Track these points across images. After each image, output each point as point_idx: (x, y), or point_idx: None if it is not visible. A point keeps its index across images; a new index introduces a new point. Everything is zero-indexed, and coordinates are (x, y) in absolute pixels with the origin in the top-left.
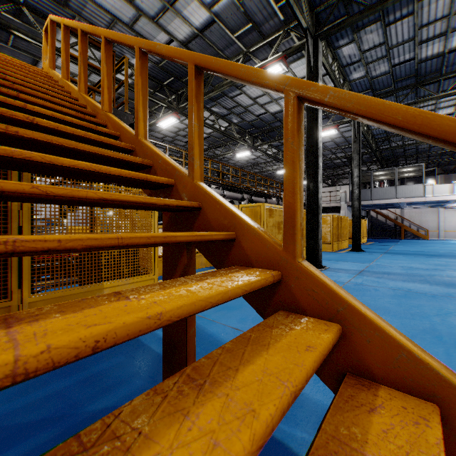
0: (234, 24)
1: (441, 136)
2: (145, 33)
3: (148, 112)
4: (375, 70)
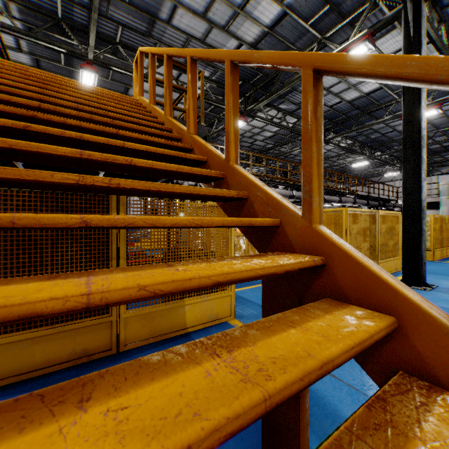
0: (308, 11)
1: None
2: (216, 43)
3: (216, 119)
4: None
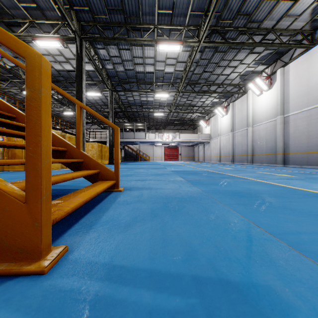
0: None
1: (67, 97)
2: None
3: None
4: (118, 68)
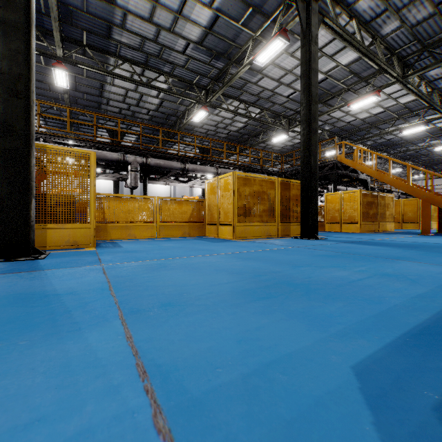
0: (396, 110)
1: None
2: (343, 119)
3: None
4: None
